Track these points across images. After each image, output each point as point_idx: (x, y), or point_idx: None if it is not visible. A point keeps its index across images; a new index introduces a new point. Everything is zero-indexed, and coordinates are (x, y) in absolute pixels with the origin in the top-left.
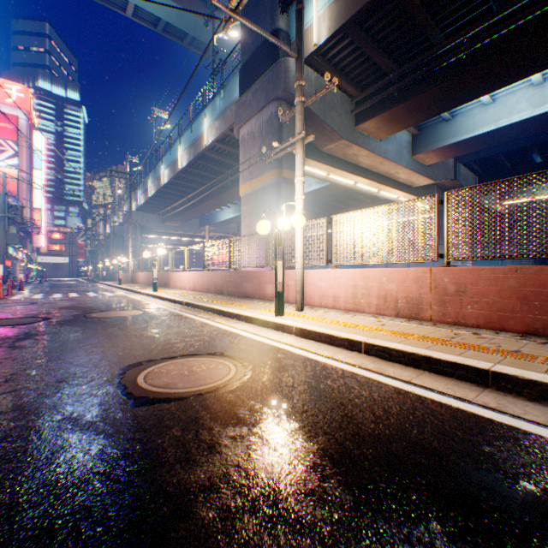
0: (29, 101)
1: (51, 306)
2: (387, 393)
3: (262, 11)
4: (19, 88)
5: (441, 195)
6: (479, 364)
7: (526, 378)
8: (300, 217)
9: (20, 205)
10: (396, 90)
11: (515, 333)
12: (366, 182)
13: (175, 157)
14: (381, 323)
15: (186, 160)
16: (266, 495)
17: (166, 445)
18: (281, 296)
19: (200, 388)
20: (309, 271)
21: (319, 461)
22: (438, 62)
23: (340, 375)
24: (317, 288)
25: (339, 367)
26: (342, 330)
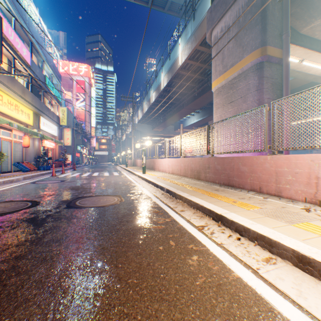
0: (89, 72)
1: (67, 185)
2: None
3: None
4: (85, 66)
5: None
6: None
7: None
8: None
9: (80, 123)
10: None
11: None
12: None
13: (159, 82)
14: None
15: (165, 81)
16: None
17: None
18: None
19: None
20: None
21: None
22: None
23: None
24: None
25: None
26: None
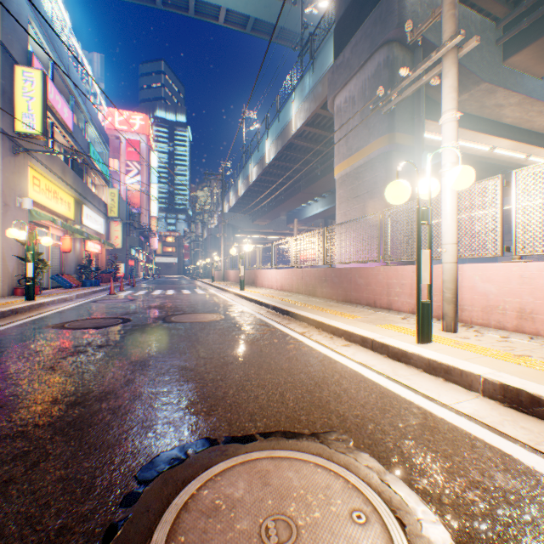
0: (148, 127)
1: (143, 304)
2: None
3: None
4: (141, 117)
5: None
6: None
7: None
8: (467, 168)
9: (137, 213)
10: None
11: None
12: (510, 145)
13: (263, 152)
14: None
15: (273, 153)
16: None
17: None
18: (426, 309)
19: None
20: (459, 266)
21: None
22: None
23: None
24: (477, 295)
25: None
26: None
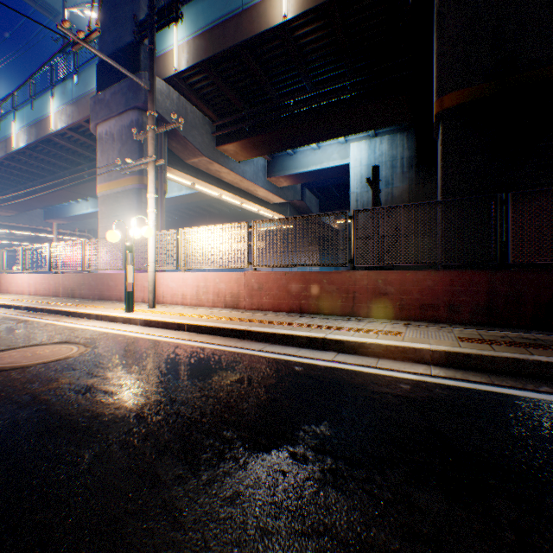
0: None
1: None
2: (186, 348)
3: (123, 16)
4: None
5: (294, 212)
6: (244, 327)
7: (259, 331)
8: (150, 229)
9: None
10: (247, 125)
11: (286, 312)
12: (231, 195)
13: (8, 133)
14: (212, 312)
15: (24, 140)
16: (86, 388)
17: (17, 384)
18: (132, 295)
19: (45, 360)
20: (163, 273)
21: (123, 375)
22: (275, 113)
23: (162, 344)
24: (170, 289)
25: (164, 340)
26: (178, 318)
